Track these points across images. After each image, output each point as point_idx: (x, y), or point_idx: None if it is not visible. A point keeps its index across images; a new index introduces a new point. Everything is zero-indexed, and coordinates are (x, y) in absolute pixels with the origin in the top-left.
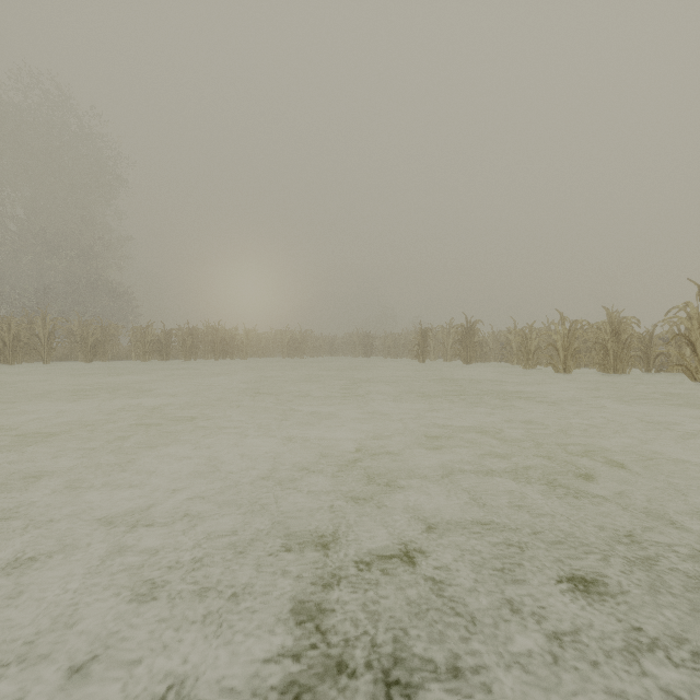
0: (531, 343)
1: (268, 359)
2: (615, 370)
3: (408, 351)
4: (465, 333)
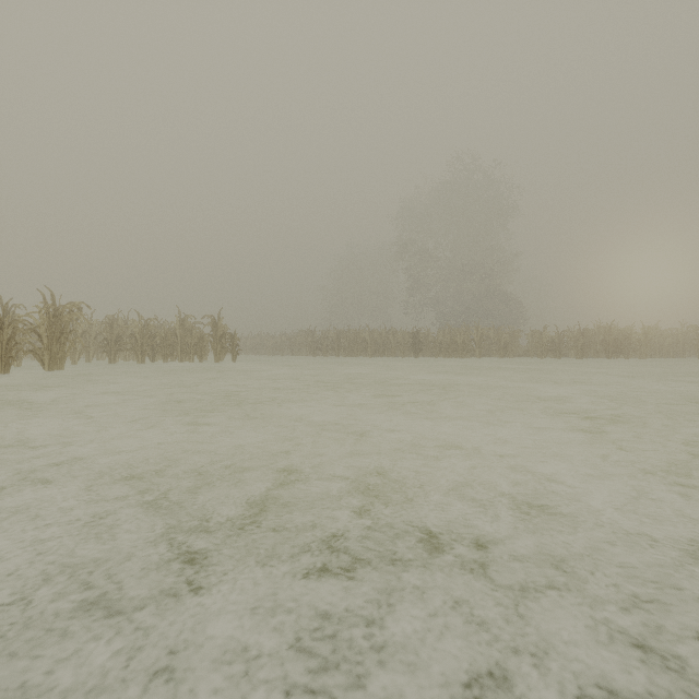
0: None
1: (675, 359)
2: None
3: None
4: None
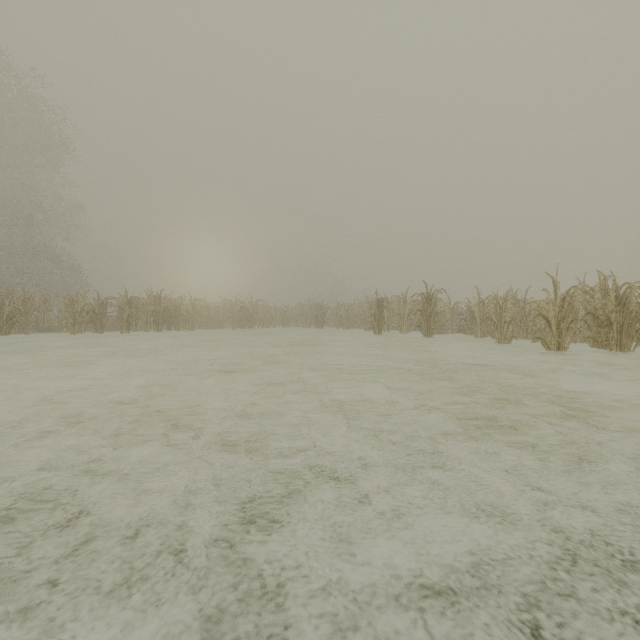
0: (506, 314)
1: (217, 330)
2: (618, 346)
3: (360, 322)
4: (425, 302)
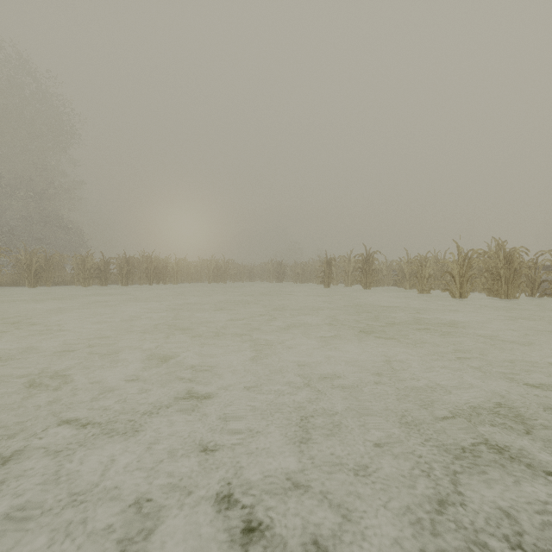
0: (425, 271)
1: (196, 284)
2: (506, 295)
3: (314, 277)
4: (365, 261)
